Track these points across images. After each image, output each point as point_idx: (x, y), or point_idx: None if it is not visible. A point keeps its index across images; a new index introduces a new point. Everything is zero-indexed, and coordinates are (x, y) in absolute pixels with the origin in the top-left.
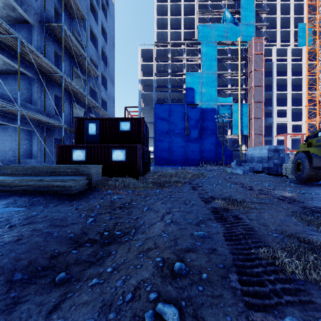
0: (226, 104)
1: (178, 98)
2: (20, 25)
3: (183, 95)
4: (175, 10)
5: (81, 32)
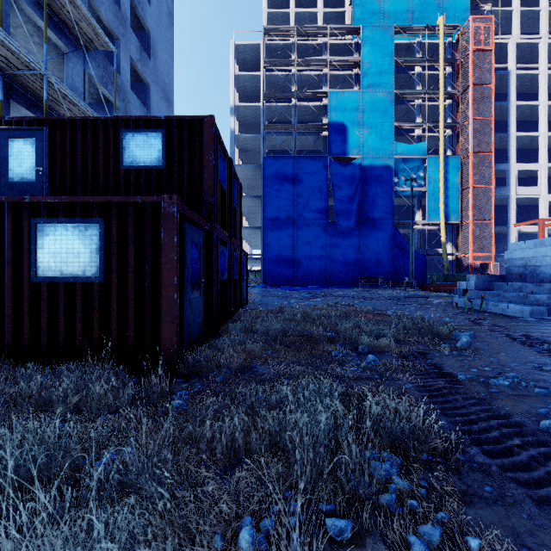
0: (413, 158)
1: (311, 147)
2: None
3: (323, 139)
4: None
5: None
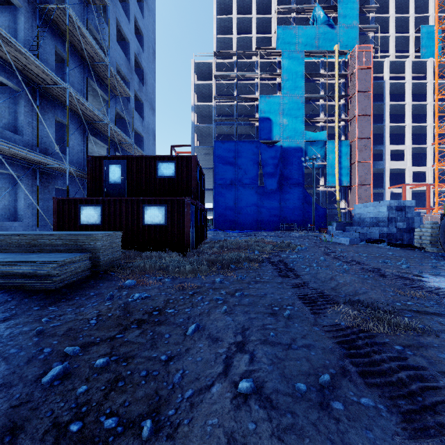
0: (317, 141)
1: (248, 132)
2: None
3: (256, 128)
4: (243, 7)
5: (102, 28)
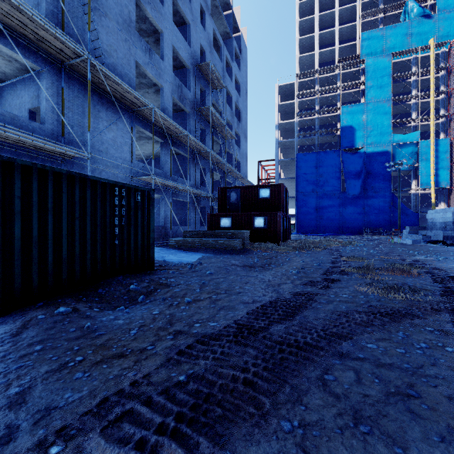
0: (408, 143)
1: (330, 141)
2: (177, 113)
3: (338, 137)
4: (325, 21)
5: (218, 98)
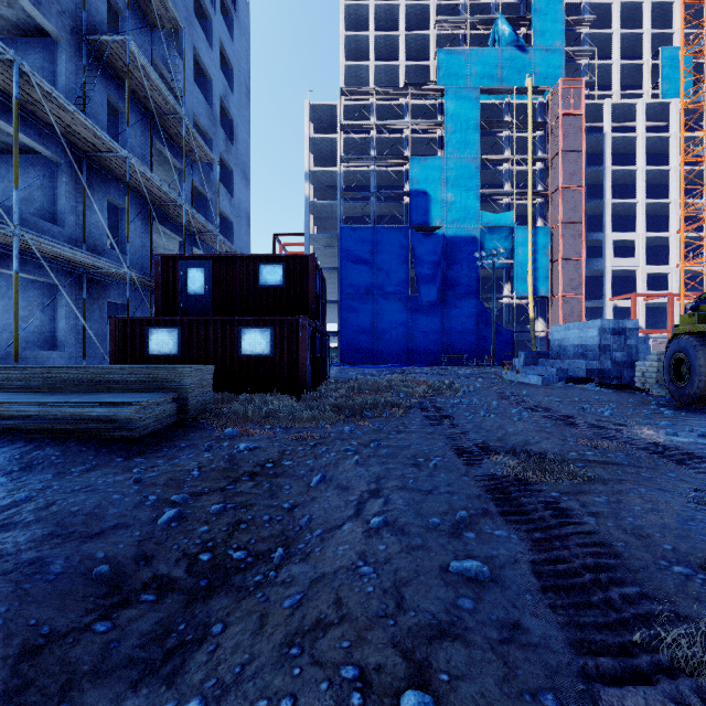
0: (500, 228)
1: (392, 213)
2: (28, 39)
3: (405, 206)
4: (386, 19)
5: (172, 61)
